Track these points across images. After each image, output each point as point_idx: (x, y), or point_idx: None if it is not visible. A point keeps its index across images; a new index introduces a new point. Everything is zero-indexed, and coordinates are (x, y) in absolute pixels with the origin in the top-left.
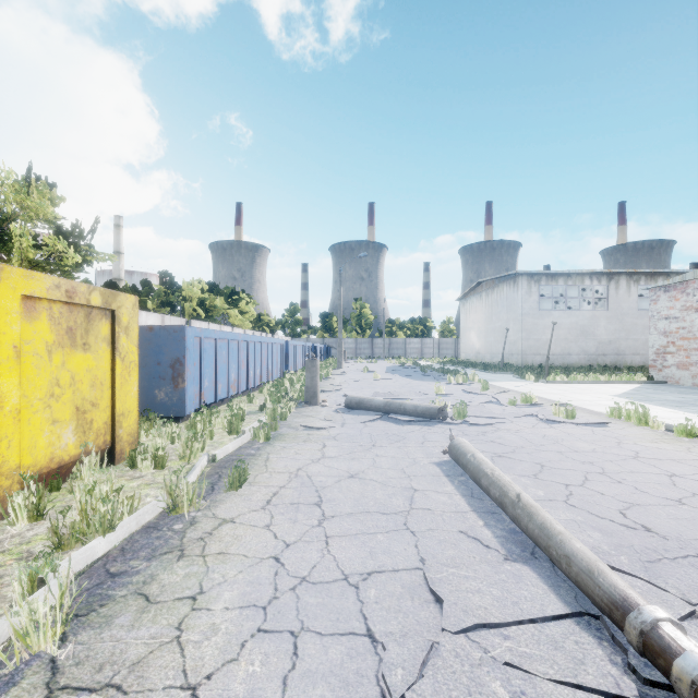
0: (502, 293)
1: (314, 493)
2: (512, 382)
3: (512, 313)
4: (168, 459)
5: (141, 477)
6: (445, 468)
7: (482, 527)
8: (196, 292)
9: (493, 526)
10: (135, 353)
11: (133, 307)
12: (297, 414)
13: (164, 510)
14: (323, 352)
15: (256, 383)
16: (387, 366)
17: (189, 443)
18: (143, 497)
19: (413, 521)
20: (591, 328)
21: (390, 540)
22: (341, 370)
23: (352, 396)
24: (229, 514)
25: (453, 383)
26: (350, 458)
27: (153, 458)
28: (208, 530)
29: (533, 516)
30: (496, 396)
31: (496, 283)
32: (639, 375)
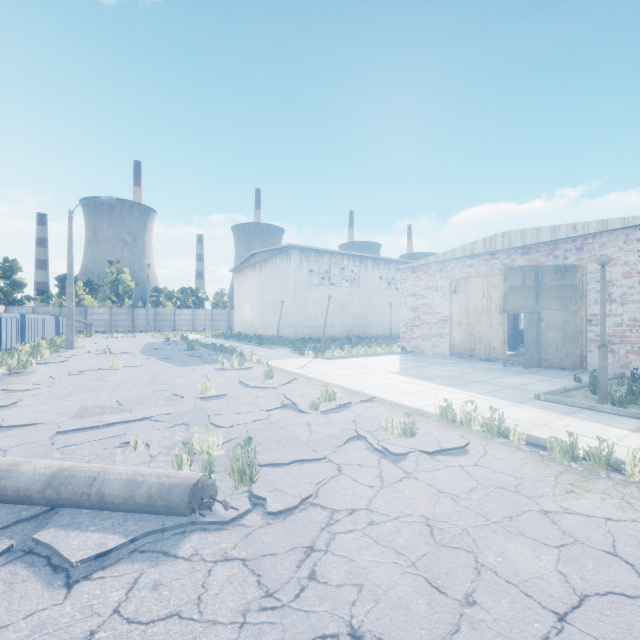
0: (275, 266)
1: None
2: (293, 360)
3: (285, 286)
4: None
5: None
6: None
7: None
8: None
9: None
10: None
11: None
12: None
13: None
14: (53, 326)
15: None
16: (146, 343)
17: None
18: None
19: None
20: (349, 303)
21: None
22: (70, 352)
23: None
24: None
25: (227, 367)
26: None
27: None
28: None
29: None
30: (291, 395)
31: (270, 255)
32: (396, 346)
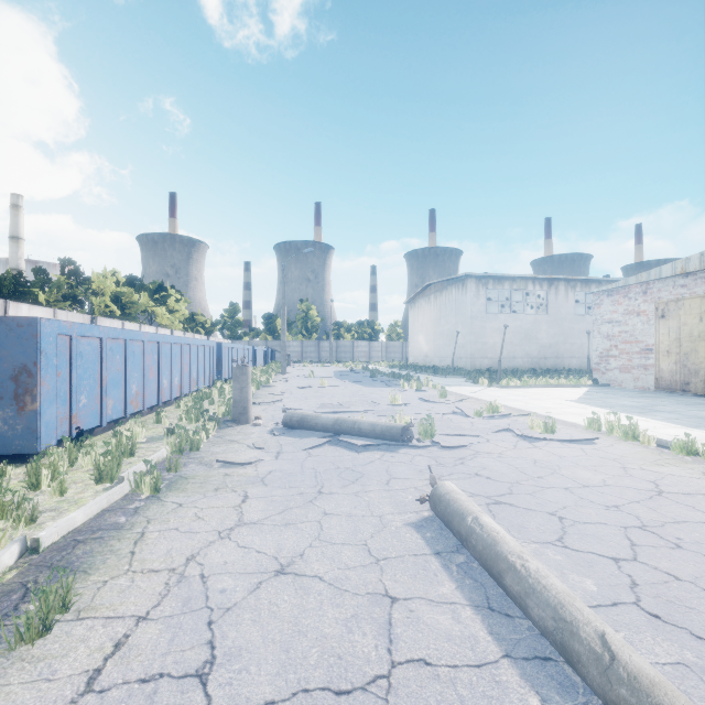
0: (450, 296)
1: (202, 633)
2: (466, 387)
3: (460, 316)
4: None
5: None
6: (429, 535)
7: None
8: (109, 285)
9: None
10: None
11: None
12: (217, 440)
13: None
14: (265, 356)
15: (173, 395)
16: (335, 371)
17: None
18: None
19: None
20: (534, 332)
21: None
22: (285, 375)
23: (293, 412)
24: None
25: (407, 389)
26: (282, 523)
27: None
28: None
29: None
30: (460, 406)
31: (445, 285)
32: (585, 379)
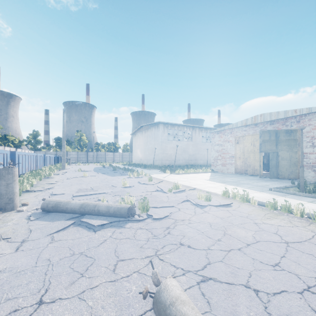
0: (152, 132)
1: None
2: (160, 174)
3: (156, 141)
4: None
5: None
6: None
7: None
8: None
9: None
10: None
11: None
12: None
13: None
14: (54, 160)
15: None
16: (94, 167)
17: None
18: None
19: None
20: (187, 149)
21: None
22: (64, 170)
23: (50, 200)
24: None
25: (131, 177)
26: None
27: None
28: None
29: None
30: (160, 186)
31: (149, 126)
32: (209, 169)
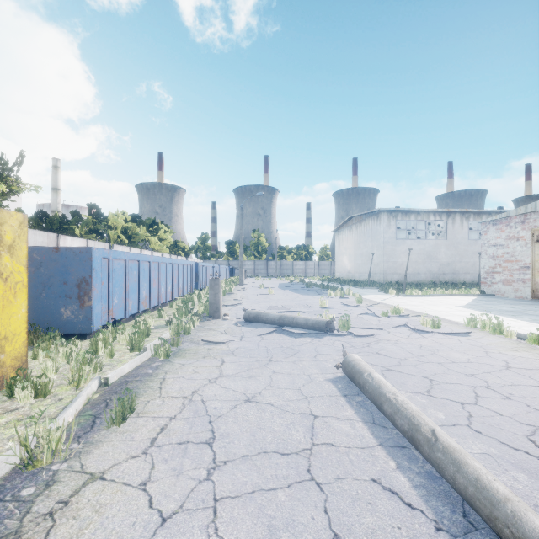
0: (368, 226)
1: (207, 426)
2: (378, 295)
3: (375, 241)
4: (57, 383)
5: (16, 409)
6: (341, 386)
7: (395, 471)
8: (120, 222)
9: (407, 468)
10: (23, 273)
11: (20, 225)
12: (200, 328)
13: (20, 463)
14: (228, 272)
15: (168, 298)
16: (279, 283)
17: (78, 367)
18: (3, 442)
19: (318, 466)
20: (435, 253)
21: (294, 501)
22: (242, 286)
23: (250, 310)
24: (101, 464)
25: (332, 297)
26: (247, 376)
27: (33, 386)
28: (65, 496)
29: (462, 466)
30: (371, 308)
31: (363, 218)
32: (474, 290)
